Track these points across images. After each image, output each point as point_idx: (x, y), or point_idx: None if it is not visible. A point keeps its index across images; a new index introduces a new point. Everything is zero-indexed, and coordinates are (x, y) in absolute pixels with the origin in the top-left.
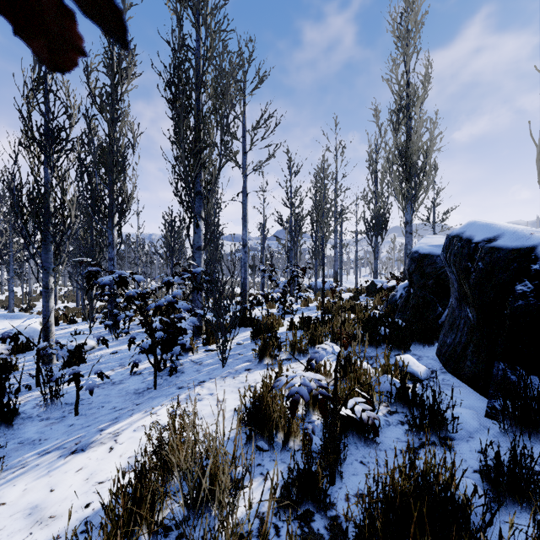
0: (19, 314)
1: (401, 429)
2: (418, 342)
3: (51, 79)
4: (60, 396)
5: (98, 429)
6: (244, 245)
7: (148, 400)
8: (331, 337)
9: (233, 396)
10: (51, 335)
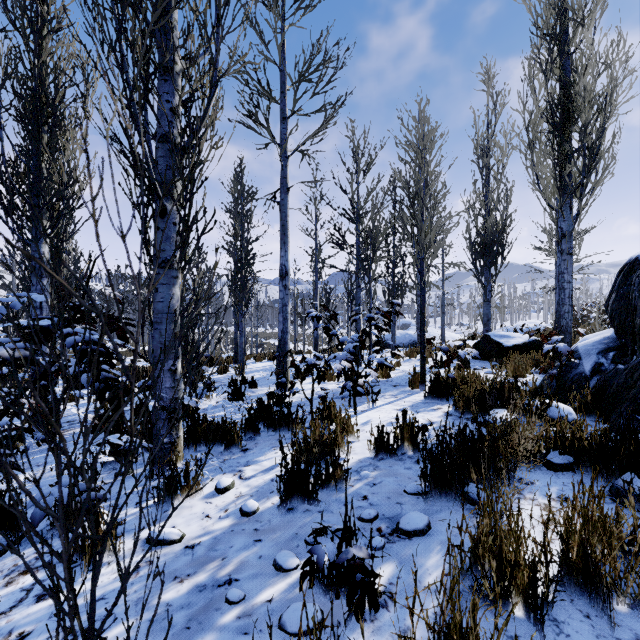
0: None
1: None
2: None
3: None
4: None
5: None
6: (282, 276)
7: None
8: (559, 553)
9: None
10: None
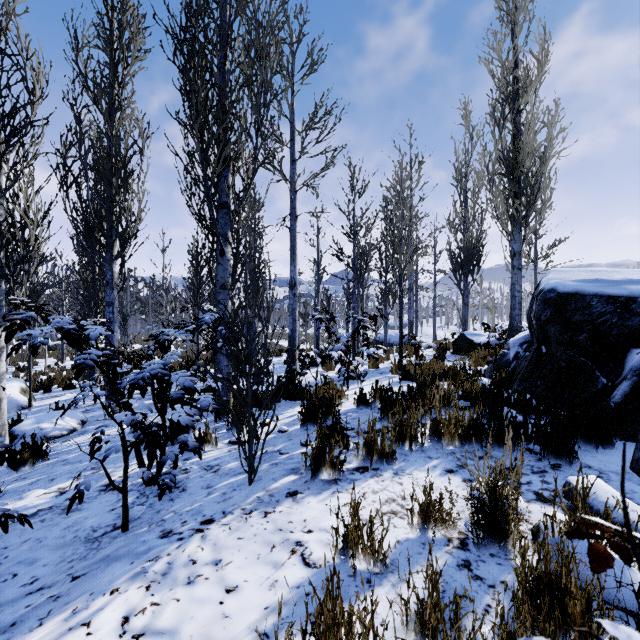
0: None
1: None
2: (585, 441)
3: None
4: None
5: None
6: (292, 286)
7: (98, 566)
8: (430, 427)
9: (258, 572)
10: None
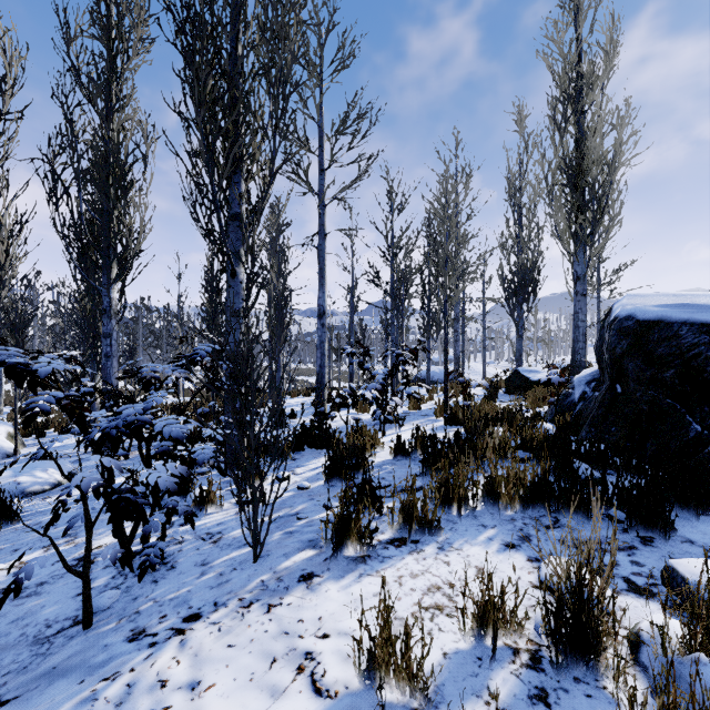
0: None
1: None
2: (680, 506)
3: None
4: None
5: None
6: (320, 315)
7: (37, 685)
8: (483, 486)
9: (248, 704)
10: None
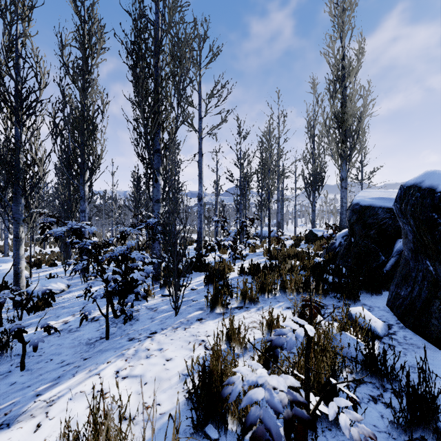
0: (5, 258)
1: (375, 409)
2: (366, 291)
3: (21, 46)
4: (9, 349)
5: (35, 392)
6: (199, 199)
7: (97, 354)
8: (280, 284)
9: (182, 352)
10: (21, 280)
